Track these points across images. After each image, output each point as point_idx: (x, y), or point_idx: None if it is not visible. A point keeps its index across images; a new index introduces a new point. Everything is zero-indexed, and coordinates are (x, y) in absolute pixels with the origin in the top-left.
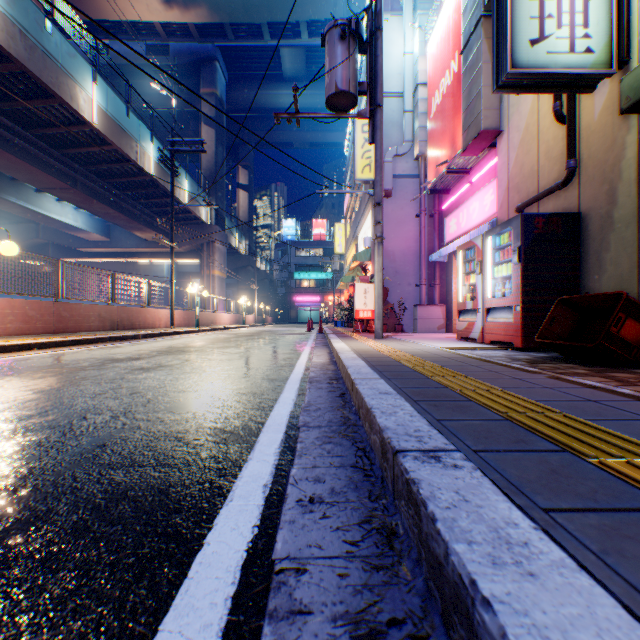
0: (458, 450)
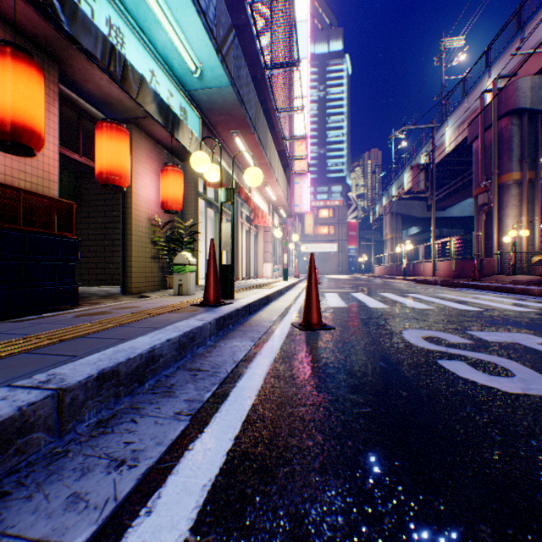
0: (10, 385)
